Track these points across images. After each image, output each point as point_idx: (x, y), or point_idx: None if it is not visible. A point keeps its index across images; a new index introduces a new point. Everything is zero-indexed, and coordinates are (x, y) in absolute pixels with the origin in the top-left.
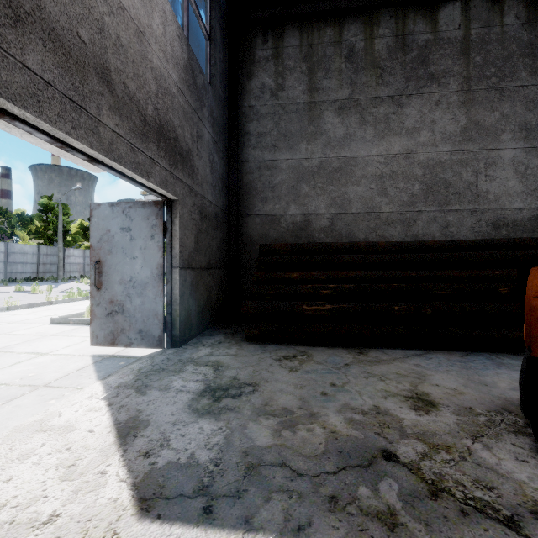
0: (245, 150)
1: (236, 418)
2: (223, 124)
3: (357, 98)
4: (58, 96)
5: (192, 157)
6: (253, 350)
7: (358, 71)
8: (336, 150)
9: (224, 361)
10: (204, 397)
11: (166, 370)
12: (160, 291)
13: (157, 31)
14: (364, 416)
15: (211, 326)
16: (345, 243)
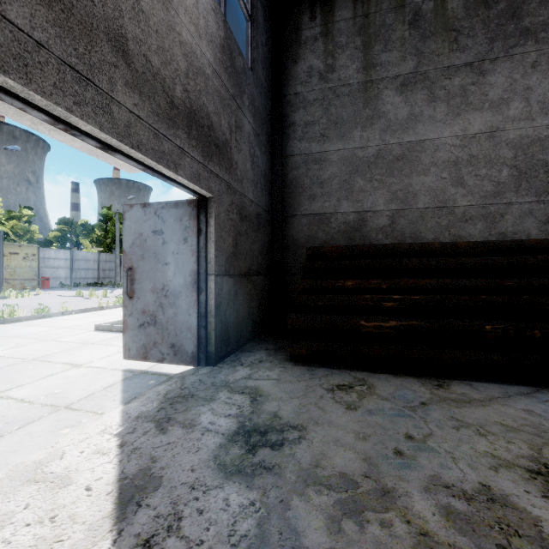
0: (291, 143)
1: (275, 486)
2: (265, 115)
3: (424, 71)
4: (54, 62)
5: (229, 149)
6: (299, 375)
7: (426, 38)
8: (398, 135)
9: (264, 389)
10: (235, 443)
11: (196, 397)
12: (193, 301)
13: (187, 0)
14: (469, 505)
15: (252, 340)
16: (413, 244)
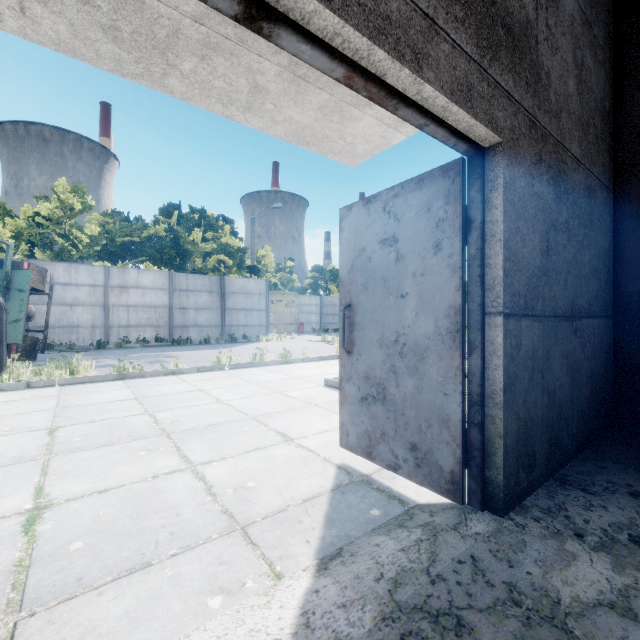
0: None
1: None
2: None
3: None
4: None
5: (533, 43)
6: None
7: None
8: None
9: None
10: None
11: (468, 638)
12: (453, 368)
13: None
14: None
15: (577, 453)
16: None
